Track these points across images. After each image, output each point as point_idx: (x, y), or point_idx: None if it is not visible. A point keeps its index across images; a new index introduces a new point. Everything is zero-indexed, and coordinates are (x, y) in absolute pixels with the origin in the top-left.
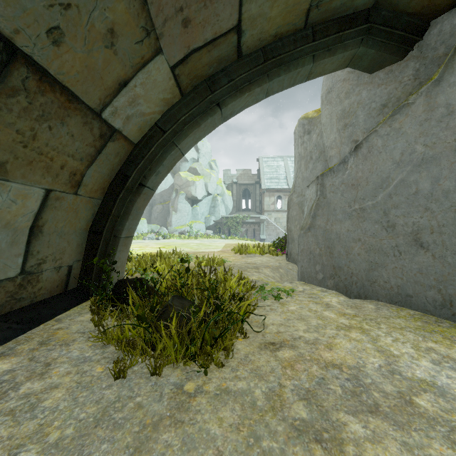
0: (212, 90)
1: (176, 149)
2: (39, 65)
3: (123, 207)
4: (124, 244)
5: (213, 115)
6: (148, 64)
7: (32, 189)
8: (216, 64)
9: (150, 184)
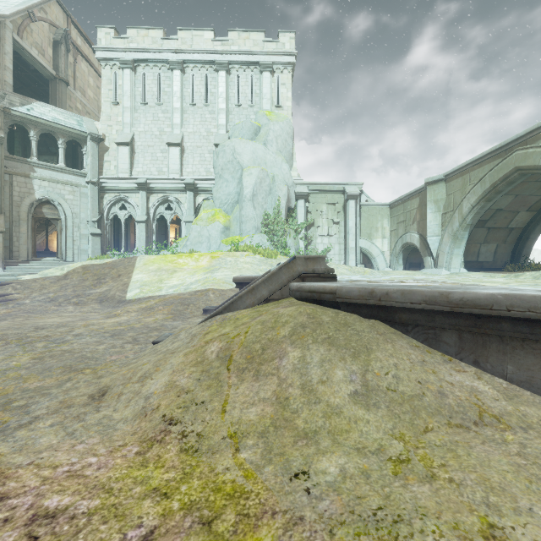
0: None
1: (539, 225)
2: (493, 227)
3: (521, 245)
4: (524, 256)
5: None
6: (517, 215)
7: (494, 245)
8: None
9: (532, 237)
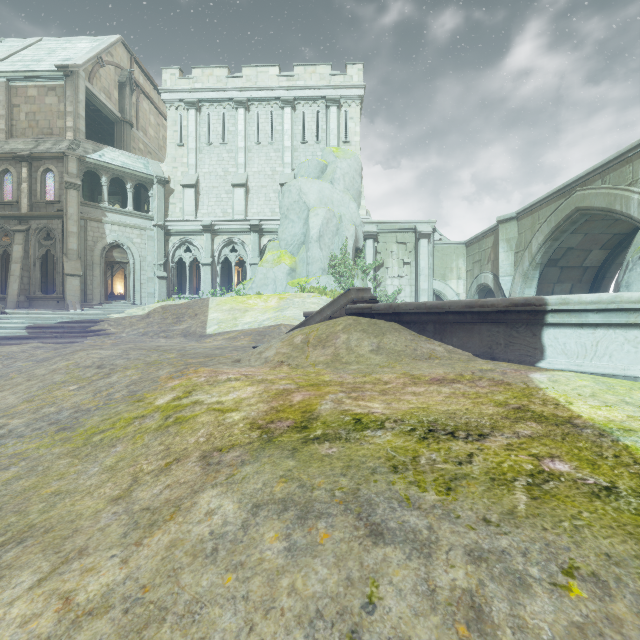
0: (621, 245)
1: (614, 264)
2: (566, 266)
3: (598, 285)
4: None
5: (625, 251)
6: (590, 253)
7: (568, 284)
8: (618, 239)
9: (608, 276)
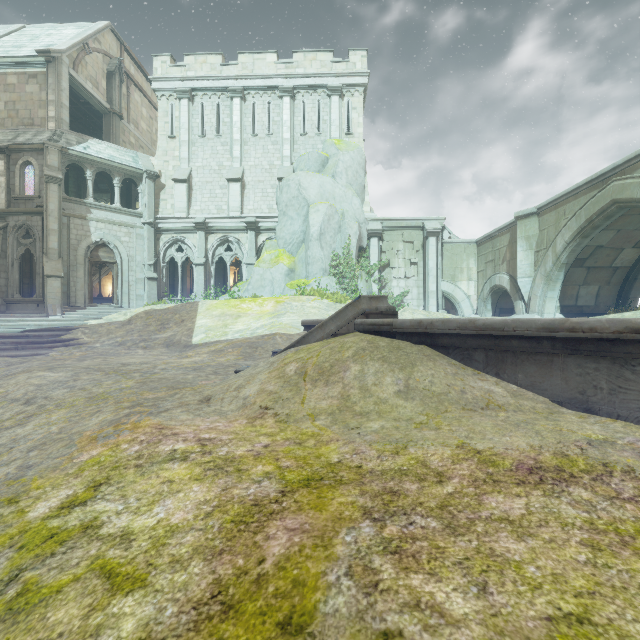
0: None
1: None
2: (593, 267)
3: (628, 287)
4: (632, 300)
5: None
6: (622, 252)
7: (595, 286)
8: None
9: None
